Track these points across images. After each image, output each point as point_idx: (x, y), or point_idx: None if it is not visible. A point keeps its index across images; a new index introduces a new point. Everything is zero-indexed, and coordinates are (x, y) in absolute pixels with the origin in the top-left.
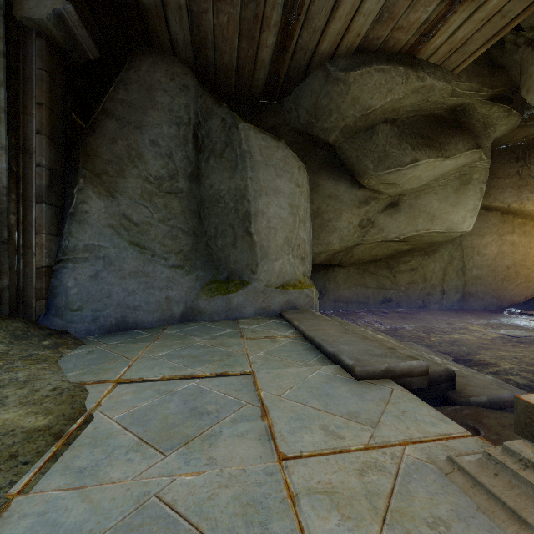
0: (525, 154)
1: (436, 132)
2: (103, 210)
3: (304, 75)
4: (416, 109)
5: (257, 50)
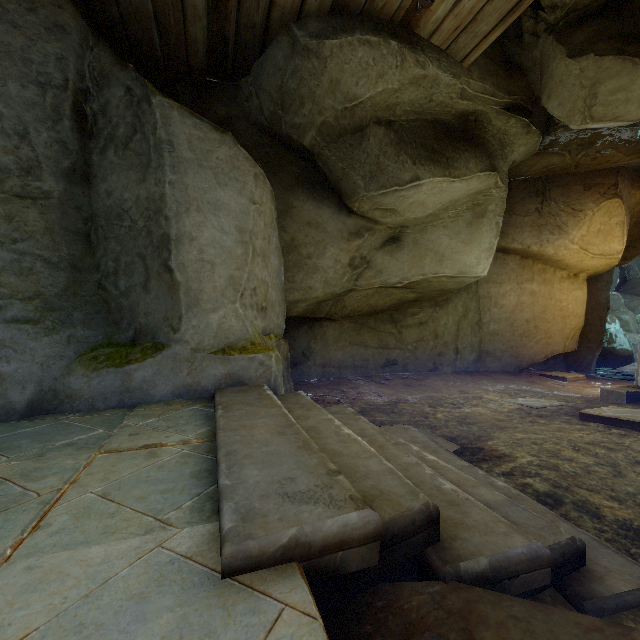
0: (545, 188)
1: (443, 143)
2: None
3: (264, 42)
4: (418, 110)
5: None
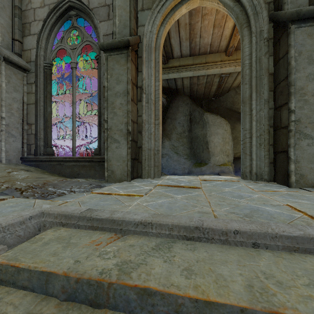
0: None
1: None
2: (168, 144)
3: (228, 91)
4: None
5: (210, 89)
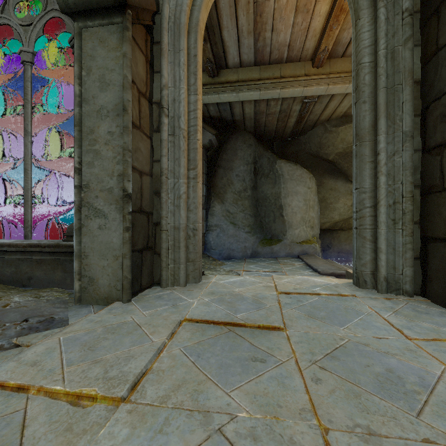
0: None
1: None
2: (220, 209)
3: (313, 127)
4: None
5: (286, 124)
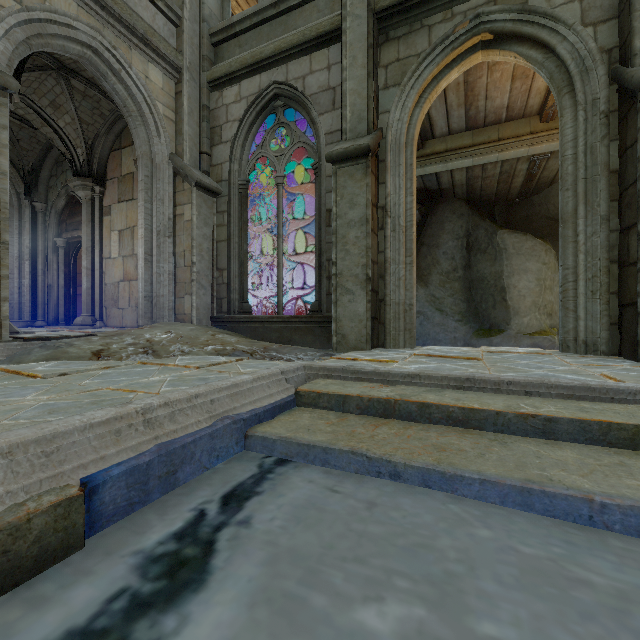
0: None
1: None
2: (424, 294)
3: (550, 184)
4: None
5: (510, 184)
